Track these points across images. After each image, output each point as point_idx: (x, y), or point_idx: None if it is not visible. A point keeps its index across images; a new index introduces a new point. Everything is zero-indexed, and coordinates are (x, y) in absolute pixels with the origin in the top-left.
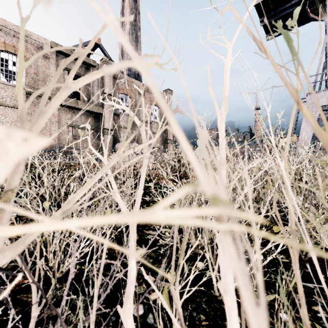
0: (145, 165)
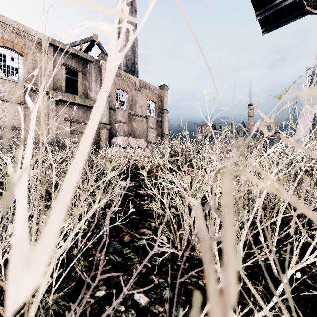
0: (105, 88)
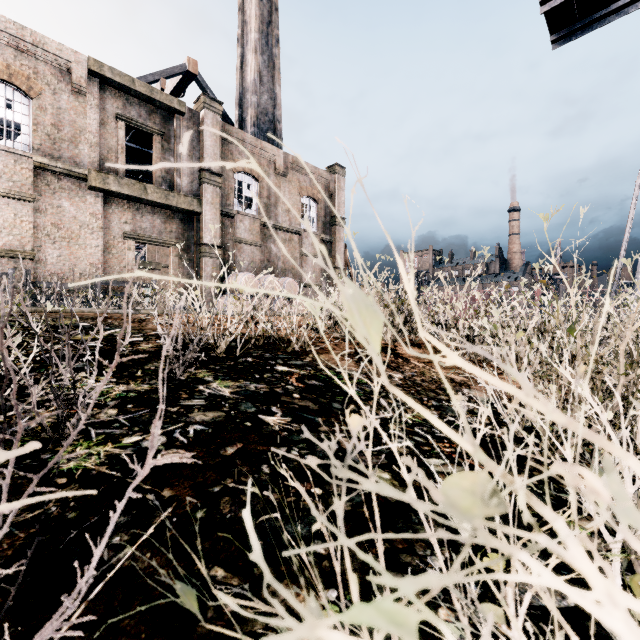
0: None
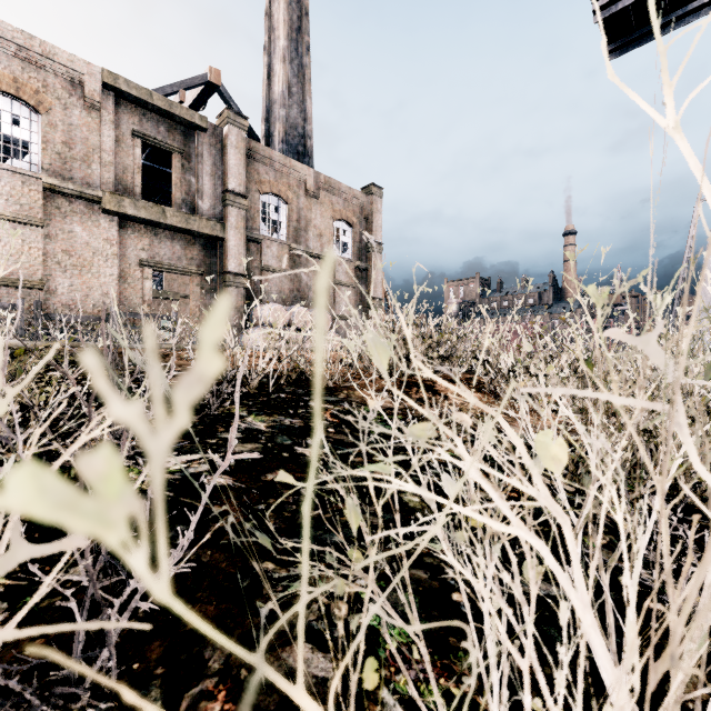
0: None
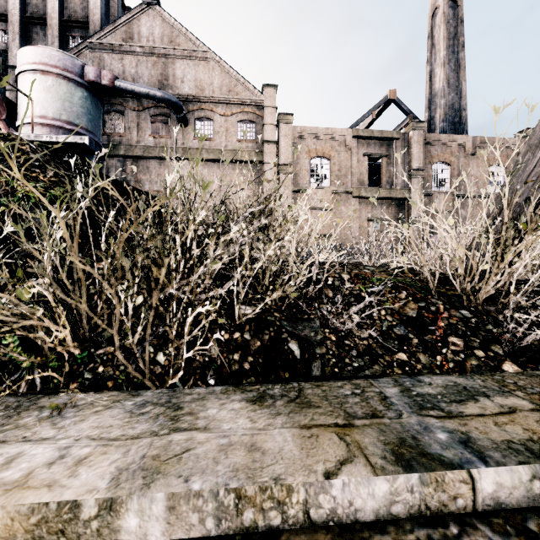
0: None
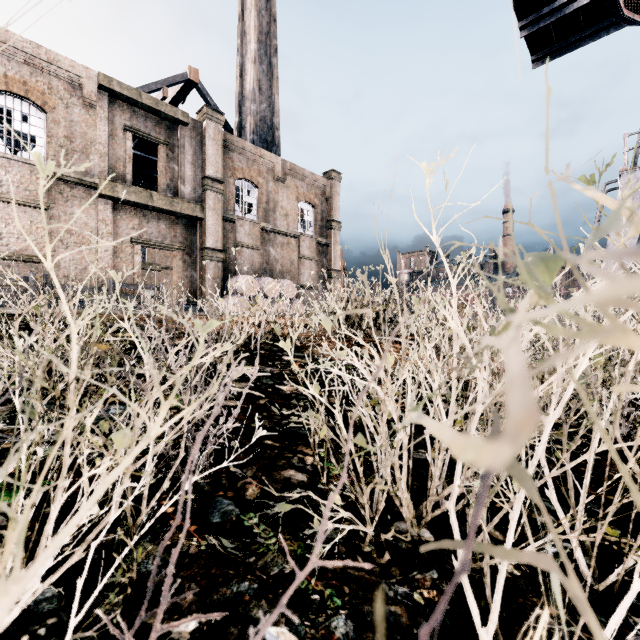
0: None
